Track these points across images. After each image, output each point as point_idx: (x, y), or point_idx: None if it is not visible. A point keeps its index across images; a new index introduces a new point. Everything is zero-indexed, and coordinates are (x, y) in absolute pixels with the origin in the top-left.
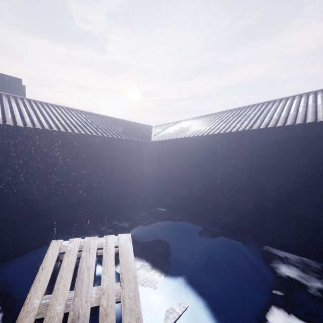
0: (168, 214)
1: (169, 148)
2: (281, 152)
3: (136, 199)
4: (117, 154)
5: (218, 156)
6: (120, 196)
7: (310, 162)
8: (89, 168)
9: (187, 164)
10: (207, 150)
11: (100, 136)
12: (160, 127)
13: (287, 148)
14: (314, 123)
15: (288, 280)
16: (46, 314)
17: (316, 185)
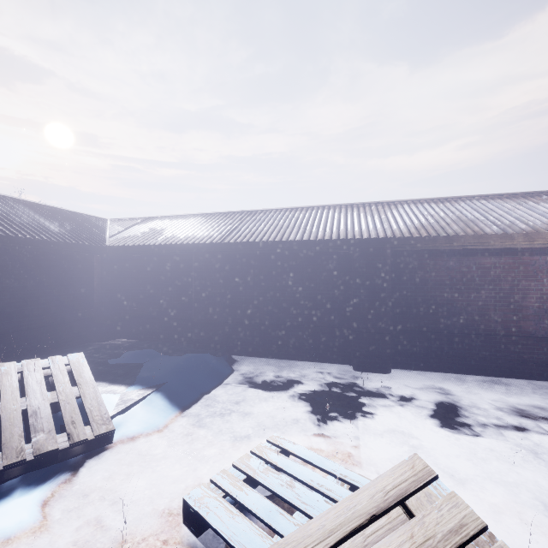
0: (132, 343)
1: (135, 256)
2: (249, 266)
3: (79, 329)
4: (47, 263)
5: (193, 268)
6: (53, 325)
7: (268, 274)
8: None
9: (160, 277)
10: (183, 261)
11: (19, 237)
12: (120, 223)
13: (253, 262)
14: (267, 243)
15: (241, 372)
16: (2, 412)
17: (271, 294)
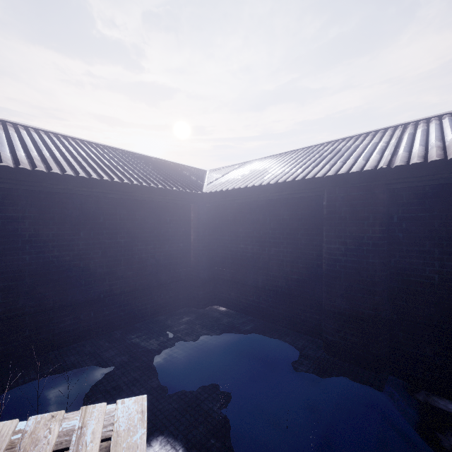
0: (231, 318)
1: (234, 205)
2: None
3: (176, 292)
4: (141, 214)
5: (323, 217)
6: (148, 288)
7: None
8: (87, 240)
9: (265, 231)
10: (301, 207)
11: (106, 181)
12: (218, 171)
13: None
14: None
15: None
16: None
17: None
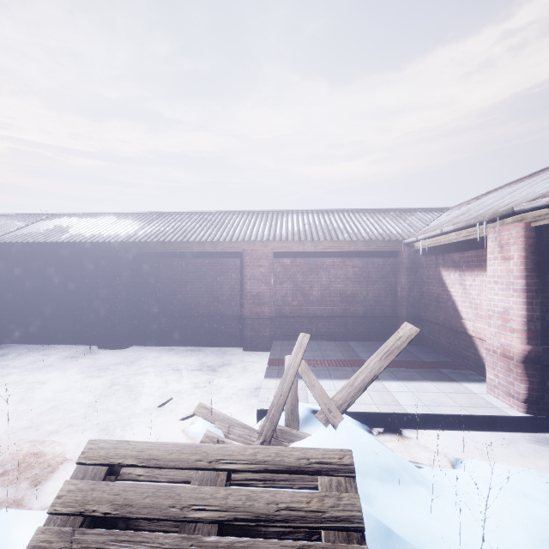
0: None
1: None
2: (21, 263)
3: None
4: None
5: None
6: None
7: (37, 271)
8: None
9: None
10: None
11: None
12: None
13: (24, 260)
14: (28, 244)
15: None
16: None
17: (40, 288)
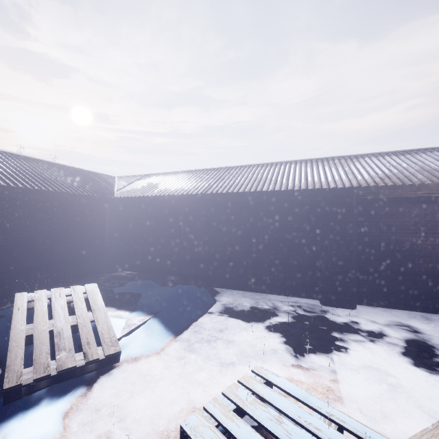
0: (134, 275)
1: (136, 206)
2: (228, 213)
3: (95, 263)
4: (71, 211)
5: (182, 215)
6: (75, 260)
7: (244, 220)
8: (35, 228)
9: (155, 222)
10: (174, 209)
11: (50, 191)
12: (125, 179)
13: (231, 210)
14: (243, 193)
15: (222, 303)
16: (34, 331)
17: (247, 237)
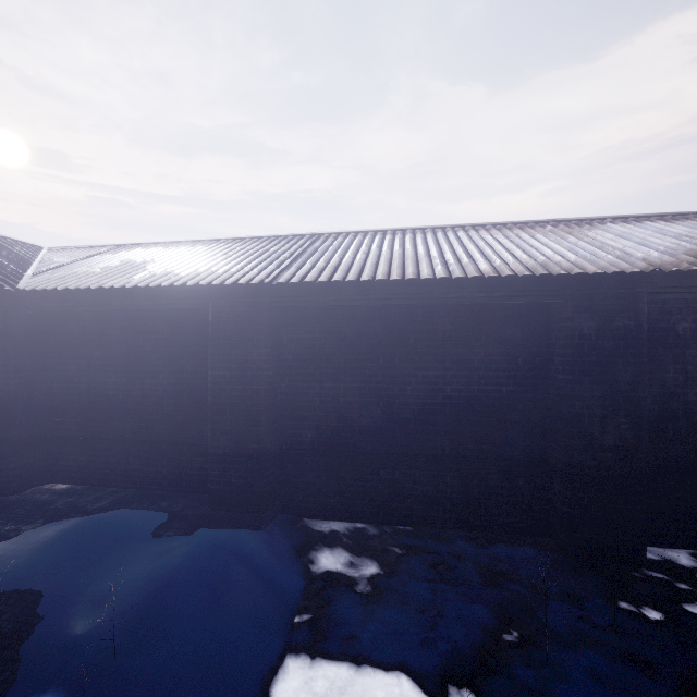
0: (75, 497)
1: (84, 314)
2: (329, 333)
3: None
4: None
5: (209, 337)
6: None
7: (369, 351)
8: None
9: (137, 356)
10: (188, 322)
11: None
12: (65, 253)
13: (337, 325)
14: (372, 283)
15: (327, 580)
16: None
17: (377, 391)
